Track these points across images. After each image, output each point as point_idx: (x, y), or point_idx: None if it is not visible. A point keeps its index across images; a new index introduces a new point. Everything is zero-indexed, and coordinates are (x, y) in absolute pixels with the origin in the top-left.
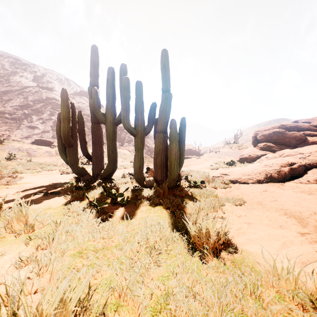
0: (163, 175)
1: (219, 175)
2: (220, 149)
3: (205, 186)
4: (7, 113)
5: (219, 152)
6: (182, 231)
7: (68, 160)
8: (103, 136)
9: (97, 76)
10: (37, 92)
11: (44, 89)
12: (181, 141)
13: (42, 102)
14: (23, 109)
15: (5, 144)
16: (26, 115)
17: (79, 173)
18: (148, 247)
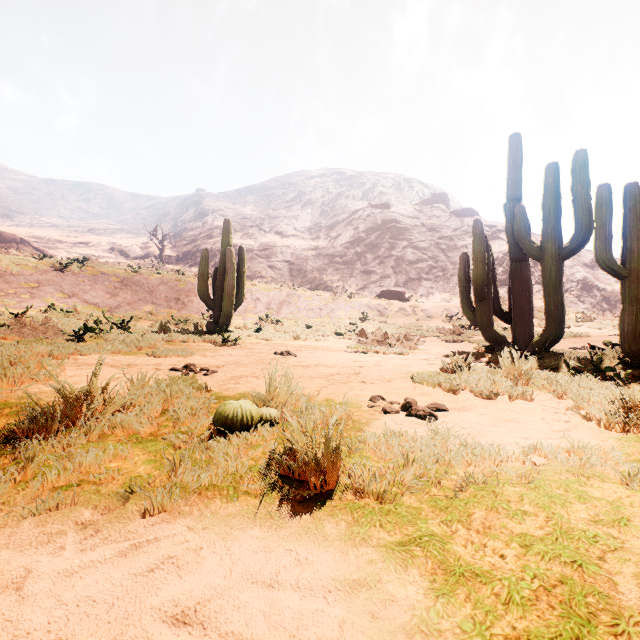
0: None
1: None
2: None
3: None
4: (337, 255)
5: None
6: None
7: (478, 321)
8: None
9: (519, 182)
10: (369, 216)
11: (377, 209)
12: None
13: (377, 231)
14: (354, 247)
15: (353, 300)
16: (358, 254)
17: (493, 340)
18: None
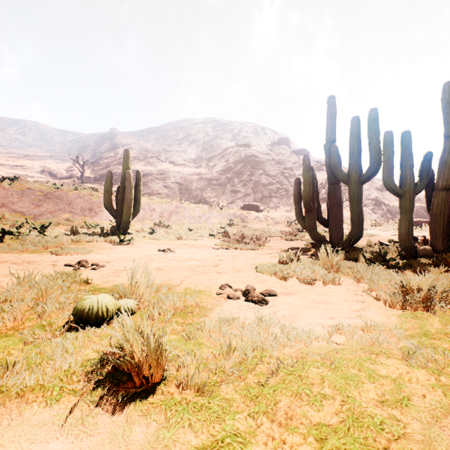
0: (445, 244)
1: None
2: None
3: None
4: (214, 179)
5: None
6: None
7: (307, 225)
8: None
9: (334, 129)
10: (236, 152)
11: (242, 147)
12: None
13: (241, 162)
14: (226, 173)
15: (223, 211)
16: (229, 179)
17: (317, 239)
18: None
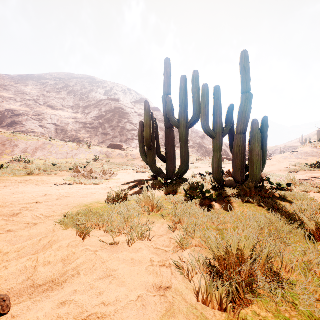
0: (242, 176)
1: (307, 178)
2: (299, 149)
3: (291, 189)
4: (88, 123)
5: (298, 152)
6: (292, 225)
7: (148, 161)
8: (161, 139)
9: (169, 85)
10: (108, 104)
11: (112, 101)
12: (263, 141)
13: (111, 112)
14: (99, 119)
15: (91, 148)
16: (101, 124)
17: (156, 172)
18: (262, 233)
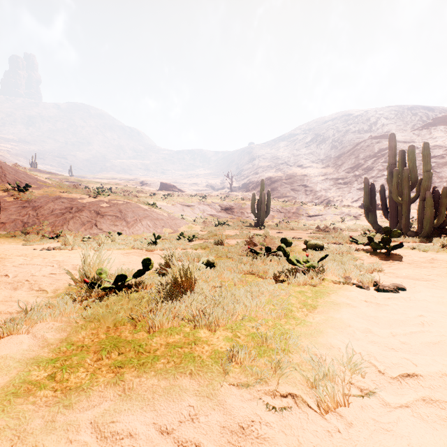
0: (422, 230)
1: None
2: None
3: None
4: (340, 178)
5: None
6: None
7: (369, 221)
8: None
9: (393, 156)
10: (368, 147)
11: (376, 140)
12: (440, 205)
13: (373, 157)
14: (353, 171)
15: (338, 210)
16: (356, 176)
17: (376, 230)
18: None
